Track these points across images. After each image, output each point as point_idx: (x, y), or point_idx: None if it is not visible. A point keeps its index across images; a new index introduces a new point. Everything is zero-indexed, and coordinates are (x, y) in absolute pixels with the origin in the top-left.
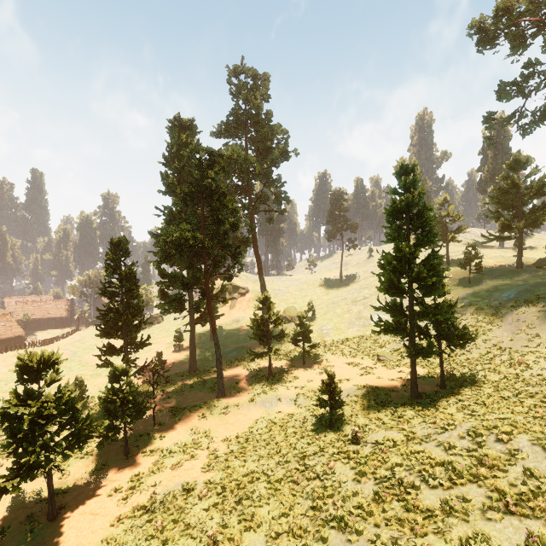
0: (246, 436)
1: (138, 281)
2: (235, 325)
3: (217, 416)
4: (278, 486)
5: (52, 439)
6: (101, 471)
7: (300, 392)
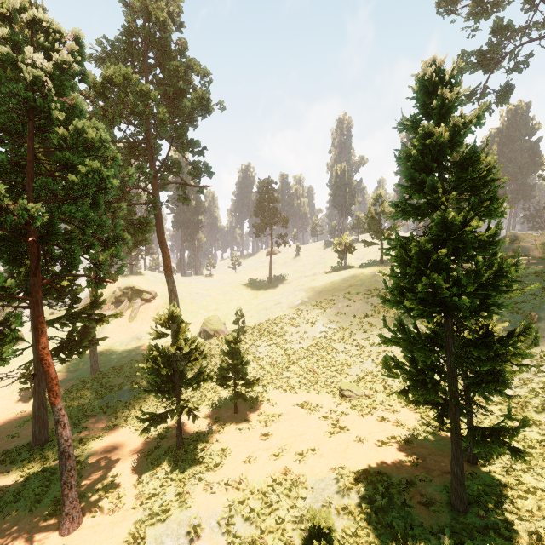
0: None
1: None
2: (134, 344)
3: None
4: None
5: None
6: None
7: (236, 498)
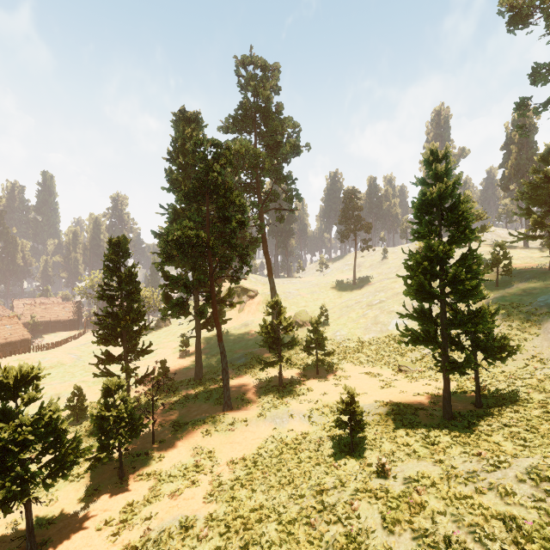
0: (254, 458)
1: (139, 283)
2: (243, 329)
3: (222, 433)
4: (291, 529)
5: (28, 469)
6: (92, 497)
7: (314, 407)
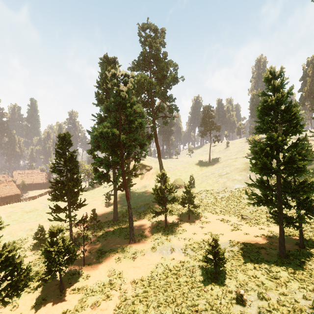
0: (148, 280)
1: (78, 162)
2: (143, 189)
3: (128, 260)
4: None
5: None
6: (41, 305)
7: (188, 243)
